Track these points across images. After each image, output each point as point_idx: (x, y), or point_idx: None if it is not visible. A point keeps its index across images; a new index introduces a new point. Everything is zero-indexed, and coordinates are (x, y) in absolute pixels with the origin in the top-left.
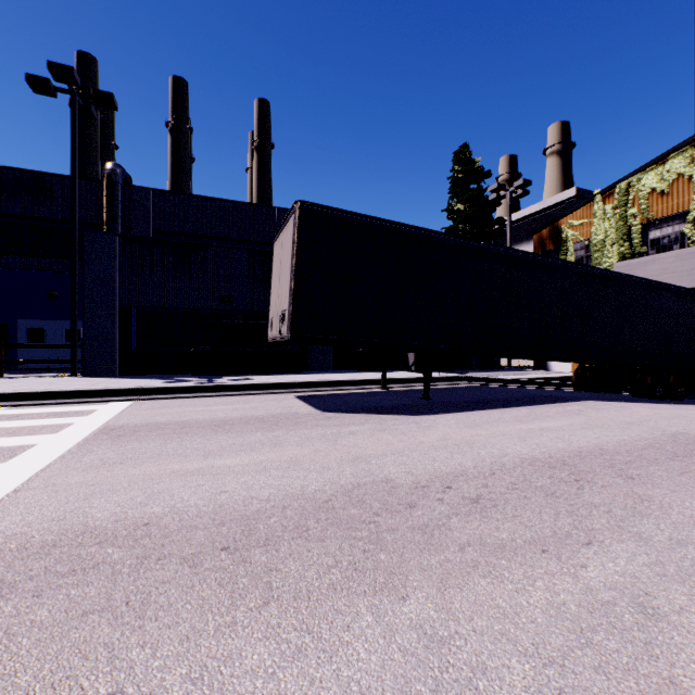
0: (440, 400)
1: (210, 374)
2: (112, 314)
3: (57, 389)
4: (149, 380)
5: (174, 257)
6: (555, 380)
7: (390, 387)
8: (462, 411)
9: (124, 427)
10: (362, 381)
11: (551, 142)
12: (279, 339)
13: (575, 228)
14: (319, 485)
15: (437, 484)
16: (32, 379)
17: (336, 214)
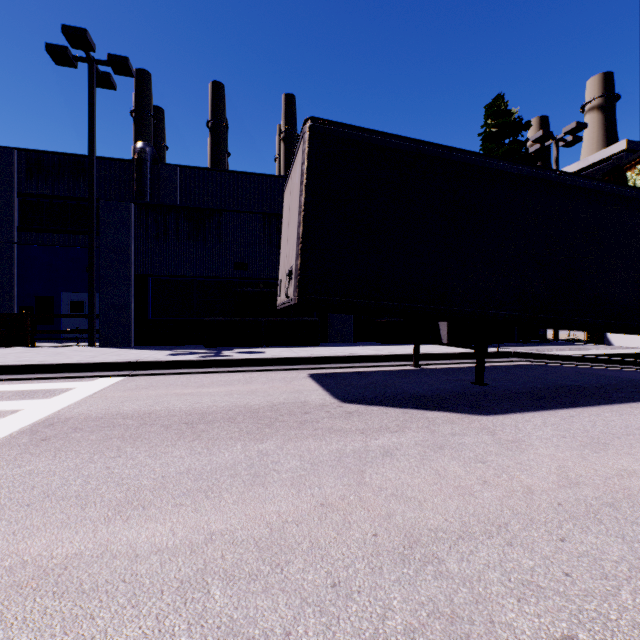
0: (499, 385)
1: (222, 345)
2: (127, 283)
3: (48, 361)
4: (156, 352)
5: (188, 224)
6: (626, 357)
7: (423, 364)
8: (547, 407)
9: (69, 420)
10: (388, 356)
11: (590, 97)
12: (286, 304)
13: None
14: None
15: None
16: (49, 349)
17: (358, 135)
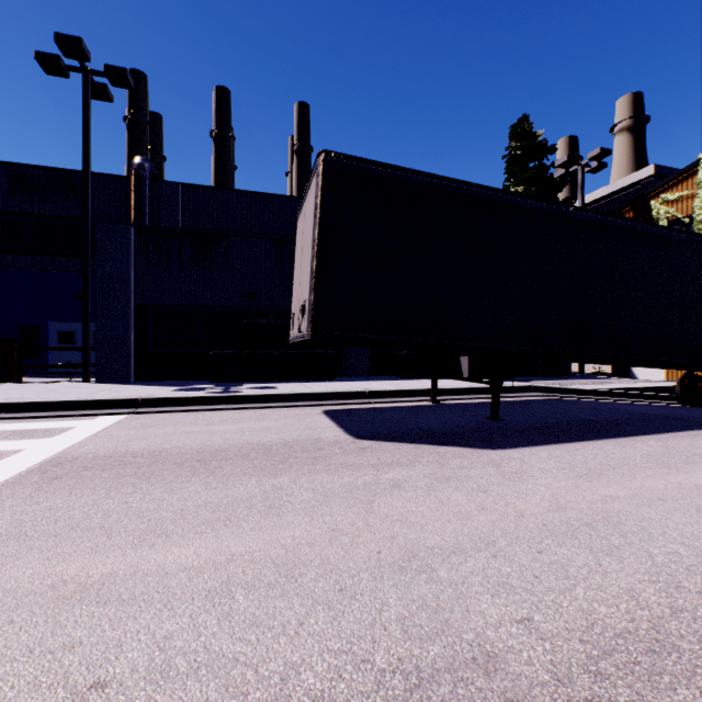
0: (514, 420)
1: (230, 380)
2: (126, 313)
3: (43, 399)
4: (159, 388)
5: (193, 250)
6: (648, 391)
7: (441, 399)
8: (555, 441)
9: (77, 459)
10: (406, 392)
11: (620, 118)
12: (299, 339)
13: (669, 203)
14: (325, 673)
15: (622, 695)
16: (39, 385)
17: (372, 169)
